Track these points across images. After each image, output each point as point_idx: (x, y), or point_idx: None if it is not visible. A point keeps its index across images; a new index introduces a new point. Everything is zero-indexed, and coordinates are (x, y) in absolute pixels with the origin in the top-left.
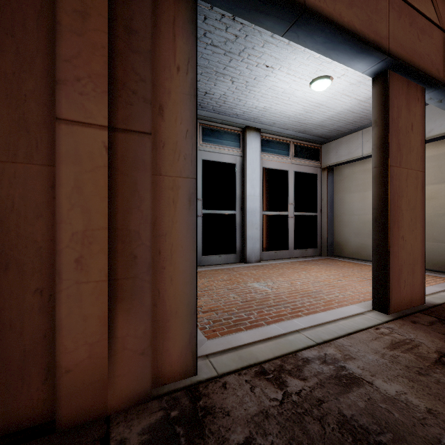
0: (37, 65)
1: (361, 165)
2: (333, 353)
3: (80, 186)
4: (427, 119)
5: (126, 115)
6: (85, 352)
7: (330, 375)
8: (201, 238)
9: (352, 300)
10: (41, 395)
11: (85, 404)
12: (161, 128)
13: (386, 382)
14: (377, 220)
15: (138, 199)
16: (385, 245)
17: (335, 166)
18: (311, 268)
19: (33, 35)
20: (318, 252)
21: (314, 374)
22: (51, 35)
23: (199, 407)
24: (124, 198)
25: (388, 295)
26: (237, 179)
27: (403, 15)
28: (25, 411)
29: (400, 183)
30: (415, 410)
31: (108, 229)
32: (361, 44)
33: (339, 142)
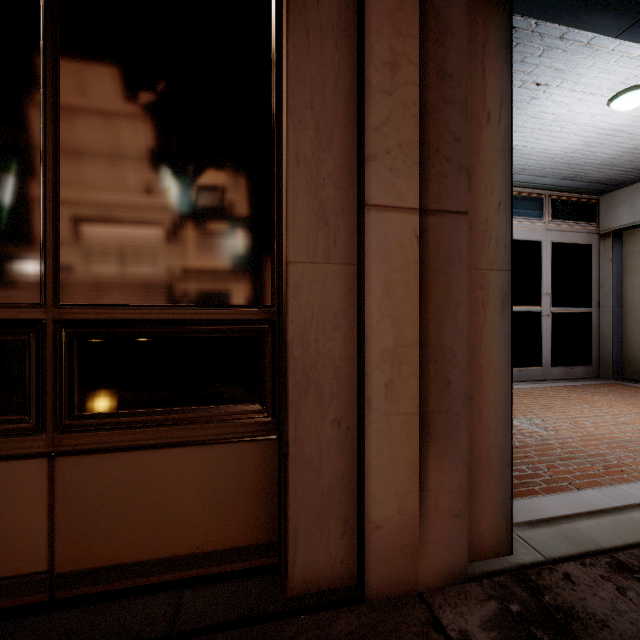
0: (335, 139)
1: None
2: None
3: (389, 290)
4: None
5: (438, 191)
6: (394, 506)
7: None
8: None
9: None
10: (338, 552)
11: (395, 573)
12: (468, 202)
13: None
14: None
15: (452, 303)
16: None
17: (627, 229)
18: (595, 398)
19: (330, 103)
20: (593, 372)
21: None
22: (348, 99)
23: (548, 605)
24: (436, 303)
25: None
26: None
27: None
28: (323, 568)
29: None
30: None
31: (418, 345)
32: None
33: (638, 189)
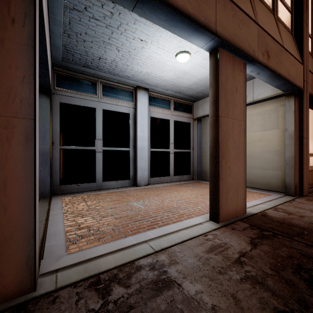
0: None
1: None
2: (163, 259)
3: None
4: (256, 87)
5: None
6: None
7: (151, 280)
8: (101, 169)
9: (198, 213)
10: None
11: None
12: None
13: (192, 282)
14: (212, 155)
15: None
16: (216, 173)
17: (202, 117)
18: (182, 189)
19: None
20: (191, 177)
21: (139, 280)
22: None
23: None
24: None
25: (218, 209)
26: (131, 125)
27: (227, 8)
28: None
29: (228, 129)
30: (203, 308)
31: None
32: (193, 24)
33: (204, 101)
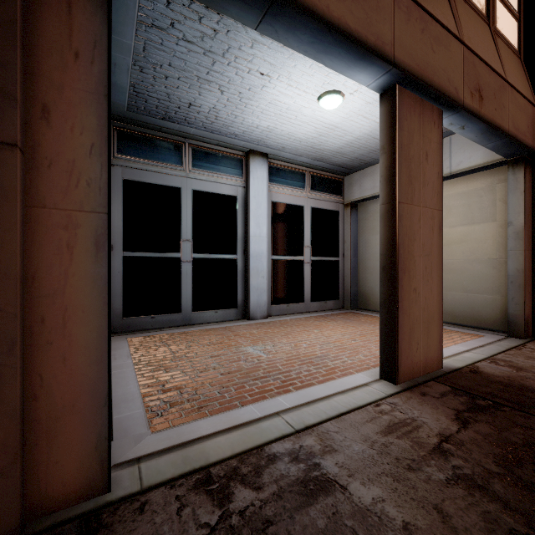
0: None
1: None
2: (311, 444)
3: None
4: (456, 150)
5: None
6: None
7: (296, 479)
8: (191, 290)
9: (360, 366)
10: None
11: None
12: (46, 138)
13: (365, 484)
14: (385, 268)
15: None
16: (393, 300)
17: (360, 202)
18: (327, 324)
19: None
20: (340, 305)
21: (275, 479)
22: None
23: None
24: None
25: (396, 360)
26: (239, 216)
27: (413, 19)
28: None
29: (412, 223)
30: (388, 526)
31: None
32: (357, 48)
33: (363, 174)
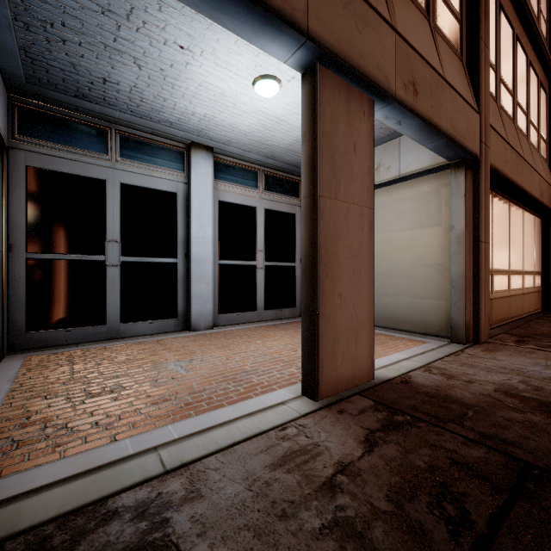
0: None
1: None
2: (175, 490)
3: None
4: (404, 152)
5: None
6: None
7: (123, 548)
8: (118, 298)
9: (287, 381)
10: None
11: None
12: None
13: (215, 545)
14: (307, 270)
15: None
16: (313, 306)
17: None
18: (274, 334)
19: None
20: (297, 313)
21: (94, 550)
22: None
23: None
24: None
25: (316, 374)
26: (179, 215)
27: None
28: None
29: (337, 221)
30: None
31: None
32: (258, 7)
33: None
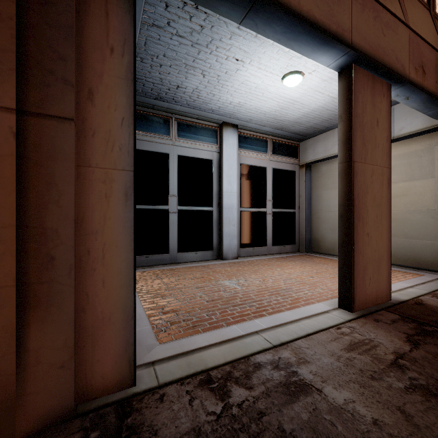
0: None
1: (337, 163)
2: (288, 357)
3: None
4: (398, 118)
5: (40, 98)
6: None
7: (279, 382)
8: (176, 235)
9: (319, 297)
10: None
11: None
12: (91, 114)
13: (337, 388)
14: (343, 216)
15: (56, 192)
16: (350, 242)
17: (313, 163)
18: (287, 264)
19: None
20: (296, 248)
21: (262, 381)
22: None
23: (125, 426)
24: (37, 191)
25: (352, 292)
26: (214, 175)
27: (367, 8)
28: None
29: (365, 179)
30: (360, 421)
31: (16, 227)
32: (322, 35)
33: (316, 140)
